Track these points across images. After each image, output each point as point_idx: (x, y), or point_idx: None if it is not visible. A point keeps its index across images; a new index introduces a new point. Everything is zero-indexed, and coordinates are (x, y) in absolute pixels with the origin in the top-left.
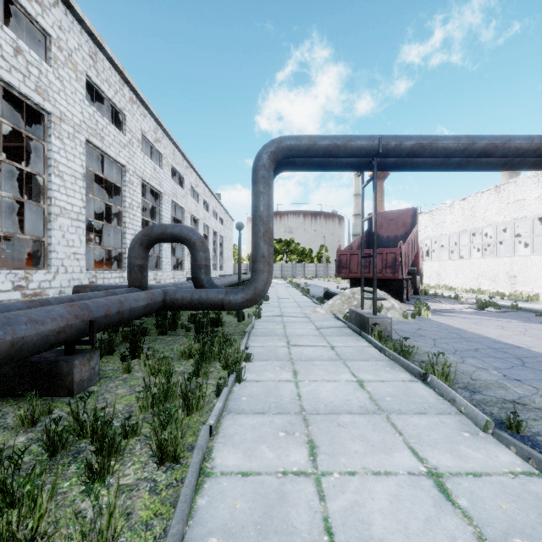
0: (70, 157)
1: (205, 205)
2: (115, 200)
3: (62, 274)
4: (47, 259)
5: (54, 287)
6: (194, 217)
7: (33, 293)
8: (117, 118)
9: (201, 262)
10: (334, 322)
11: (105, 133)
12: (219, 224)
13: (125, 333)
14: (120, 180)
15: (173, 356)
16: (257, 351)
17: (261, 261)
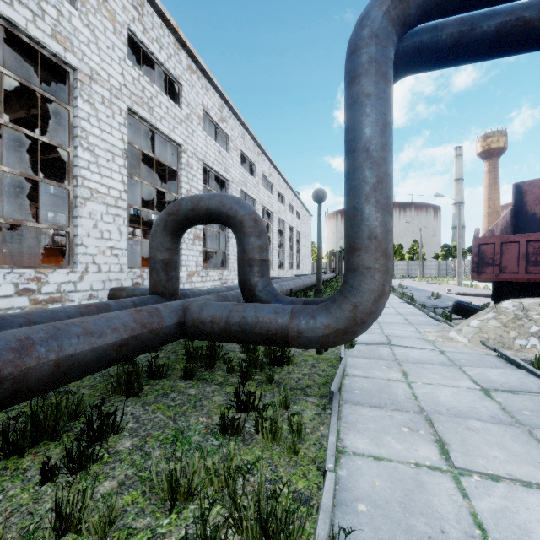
0: (105, 127)
1: (280, 198)
2: (174, 188)
3: (93, 274)
4: (72, 255)
5: (81, 290)
6: (267, 210)
7: (49, 298)
8: (175, 93)
9: (253, 254)
10: (512, 372)
11: (155, 103)
12: (296, 219)
13: (119, 377)
14: (176, 163)
15: (161, 470)
16: (369, 484)
17: (367, 247)
